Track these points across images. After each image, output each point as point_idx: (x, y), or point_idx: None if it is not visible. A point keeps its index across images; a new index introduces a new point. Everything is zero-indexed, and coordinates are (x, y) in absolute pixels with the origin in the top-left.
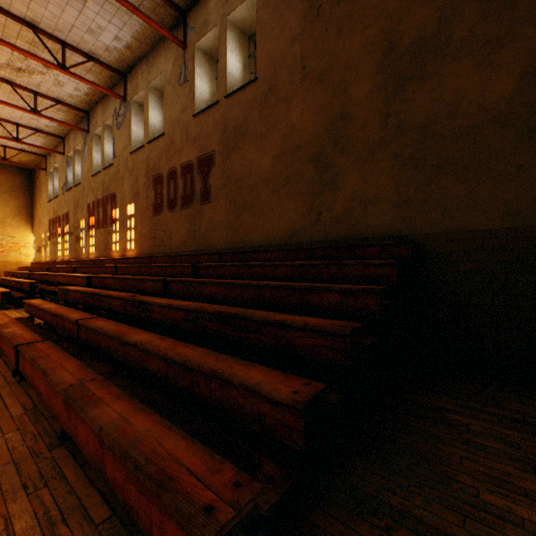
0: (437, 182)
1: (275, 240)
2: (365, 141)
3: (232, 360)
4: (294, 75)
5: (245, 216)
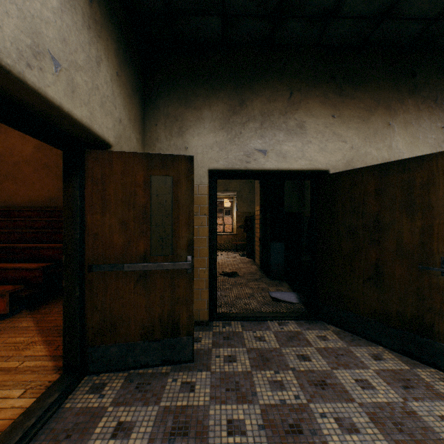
0: None
1: (36, 203)
2: None
3: (7, 264)
4: None
5: (9, 184)
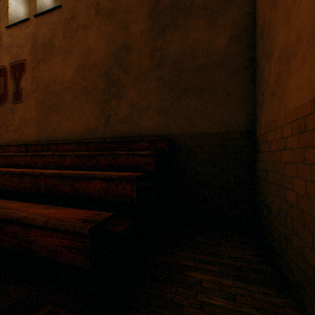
0: (185, 99)
1: (76, 136)
2: (140, 66)
3: None
4: (90, 9)
5: (52, 115)
